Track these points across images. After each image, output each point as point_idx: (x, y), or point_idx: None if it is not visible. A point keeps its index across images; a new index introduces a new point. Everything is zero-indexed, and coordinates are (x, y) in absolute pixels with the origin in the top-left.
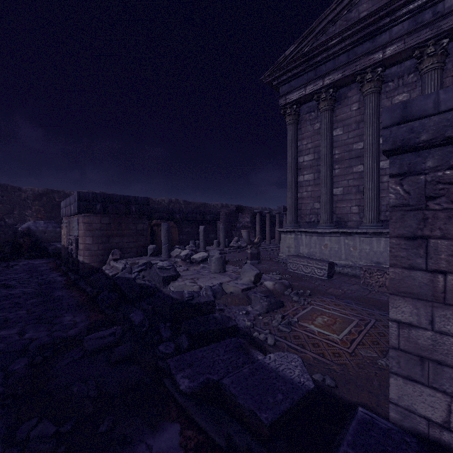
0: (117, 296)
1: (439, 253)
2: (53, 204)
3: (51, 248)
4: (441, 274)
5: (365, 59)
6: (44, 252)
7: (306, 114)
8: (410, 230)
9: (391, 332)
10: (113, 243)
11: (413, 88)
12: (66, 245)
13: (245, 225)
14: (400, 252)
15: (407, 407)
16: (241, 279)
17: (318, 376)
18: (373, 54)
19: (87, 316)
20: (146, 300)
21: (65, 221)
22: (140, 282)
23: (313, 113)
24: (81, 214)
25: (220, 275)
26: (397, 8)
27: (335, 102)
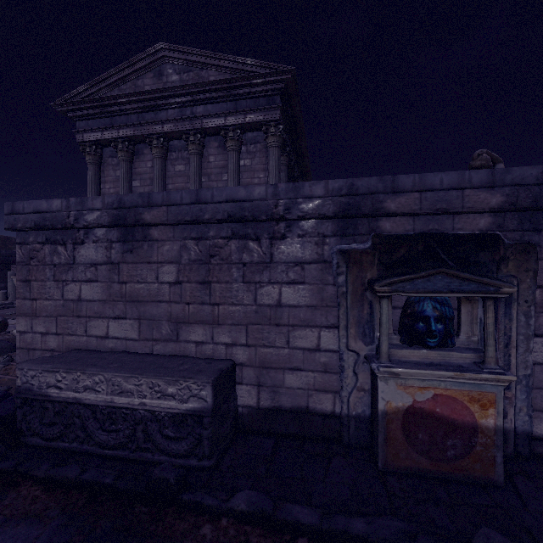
0: None
1: (35, 289)
2: None
3: None
4: (35, 301)
5: (150, 127)
6: None
7: (109, 158)
8: (25, 276)
9: (17, 339)
10: None
11: (187, 163)
12: None
13: None
14: (21, 290)
15: None
16: None
17: None
18: (156, 125)
19: None
20: None
21: None
22: None
23: (115, 159)
24: None
25: None
26: (168, 97)
27: (135, 155)
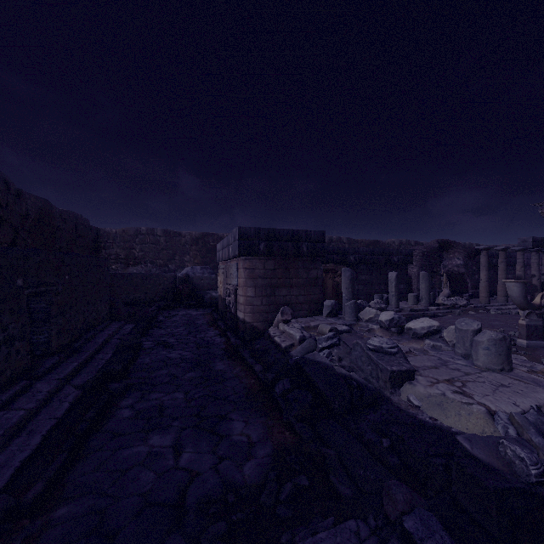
0: (310, 397)
1: None
2: (208, 249)
3: (207, 296)
4: None
5: None
6: (201, 301)
7: None
8: None
9: None
10: (279, 297)
11: None
12: (223, 296)
13: (453, 270)
14: None
15: None
16: None
17: None
18: None
19: (265, 429)
20: (366, 418)
21: (222, 267)
22: (338, 369)
23: None
24: (241, 257)
25: (512, 380)
26: None
27: None
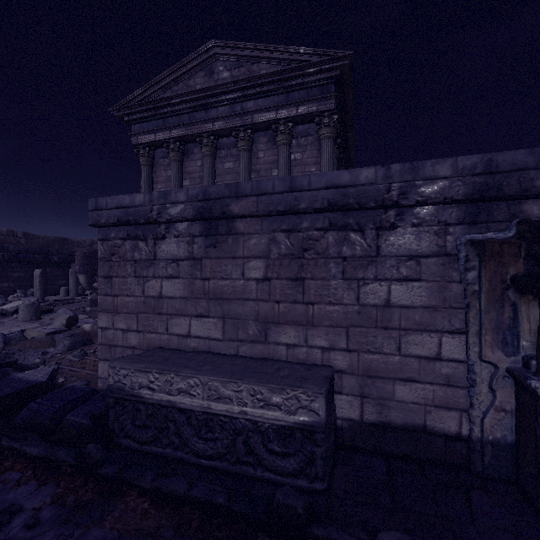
0: None
1: (116, 285)
2: None
3: None
4: (116, 297)
5: (201, 126)
6: None
7: (161, 159)
8: (106, 273)
9: (99, 335)
10: None
11: (236, 160)
12: None
13: None
14: (103, 286)
15: (105, 377)
16: (52, 324)
17: (78, 382)
18: (206, 123)
19: None
20: None
21: None
22: None
23: (166, 159)
24: None
25: (28, 323)
26: (219, 94)
27: (185, 155)
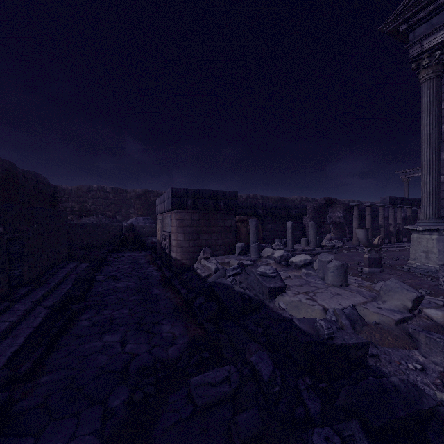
0: (216, 307)
1: None
2: (149, 203)
3: (148, 241)
4: None
5: None
6: (143, 245)
7: None
8: None
9: None
10: (202, 240)
11: None
12: (161, 241)
13: (335, 221)
14: None
15: None
16: (384, 302)
17: None
18: None
19: (185, 328)
20: (251, 317)
21: (159, 218)
22: (238, 289)
23: None
24: (174, 211)
25: (345, 291)
26: None
27: None
